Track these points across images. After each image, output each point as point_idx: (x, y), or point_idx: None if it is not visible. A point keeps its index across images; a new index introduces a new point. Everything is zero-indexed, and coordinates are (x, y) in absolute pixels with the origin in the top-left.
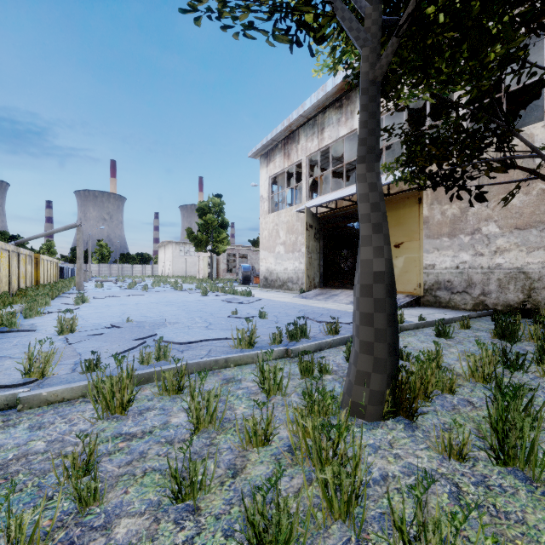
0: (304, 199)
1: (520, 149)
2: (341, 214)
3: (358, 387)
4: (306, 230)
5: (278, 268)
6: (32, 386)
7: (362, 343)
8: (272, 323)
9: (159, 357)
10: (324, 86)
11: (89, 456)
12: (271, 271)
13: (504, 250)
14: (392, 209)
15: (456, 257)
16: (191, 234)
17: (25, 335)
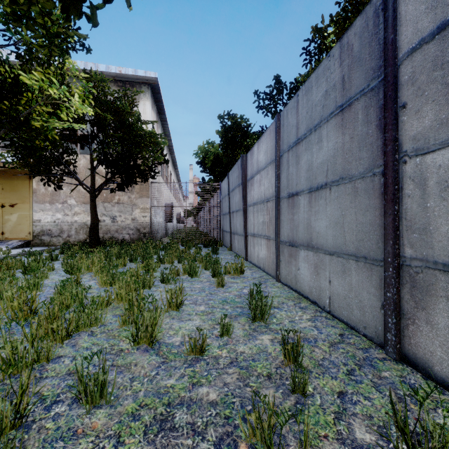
0: None
1: (85, 165)
2: None
3: None
4: None
5: None
6: None
7: None
8: None
9: None
10: None
11: None
12: None
13: (78, 213)
14: (8, 178)
15: (54, 216)
16: None
17: None
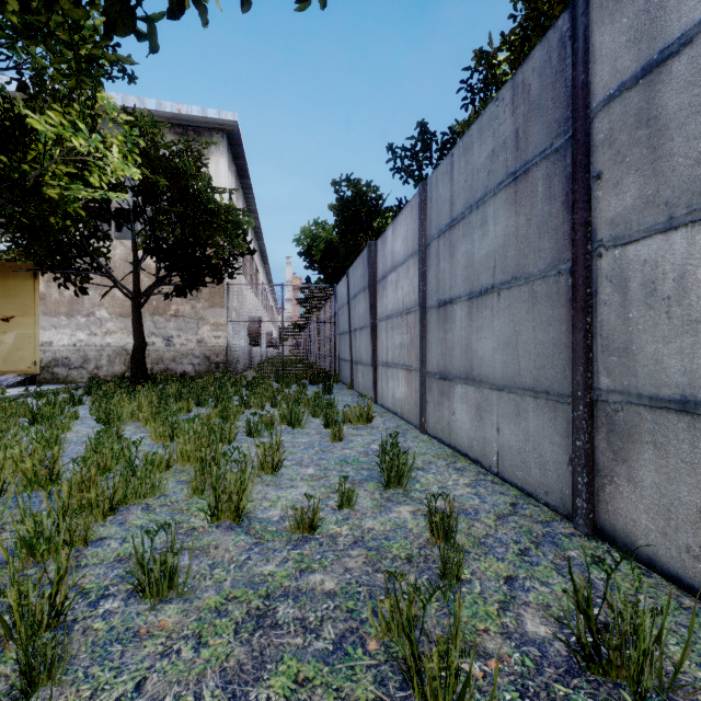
0: None
1: (124, 256)
2: None
3: None
4: None
5: None
6: None
7: None
8: None
9: None
10: None
11: None
12: None
13: (113, 332)
14: None
15: (74, 336)
16: None
17: None
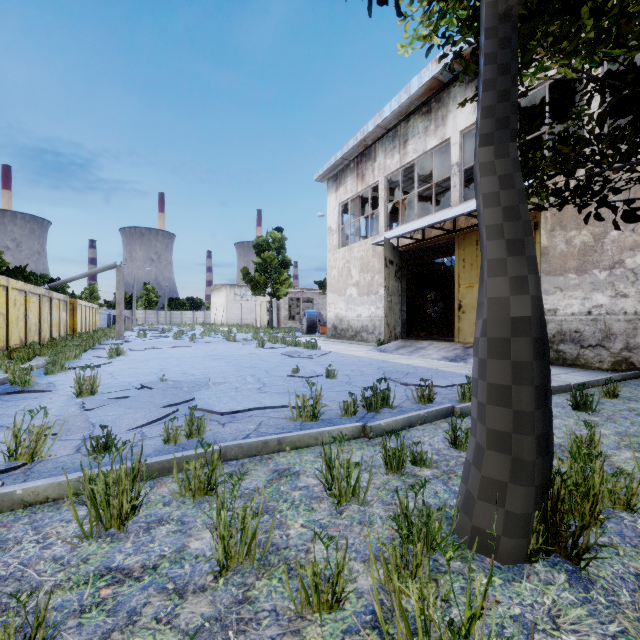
0: (382, 230)
1: None
2: (430, 246)
3: (483, 505)
4: (385, 267)
5: (349, 315)
6: (17, 473)
7: (490, 433)
8: (342, 384)
9: (191, 433)
10: (407, 87)
11: (36, 629)
12: (341, 318)
13: None
14: None
15: (587, 299)
16: (247, 275)
17: (38, 397)
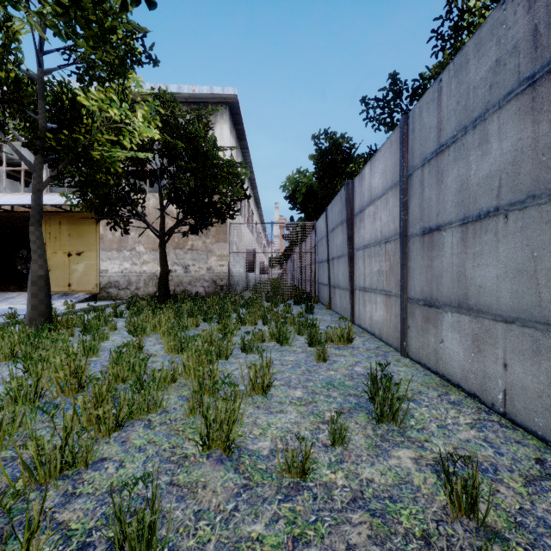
0: None
1: (155, 205)
2: (20, 217)
3: (30, 325)
4: None
5: None
6: None
7: (32, 306)
8: None
9: None
10: None
11: None
12: None
13: (147, 262)
14: (75, 223)
15: (121, 265)
16: None
17: None
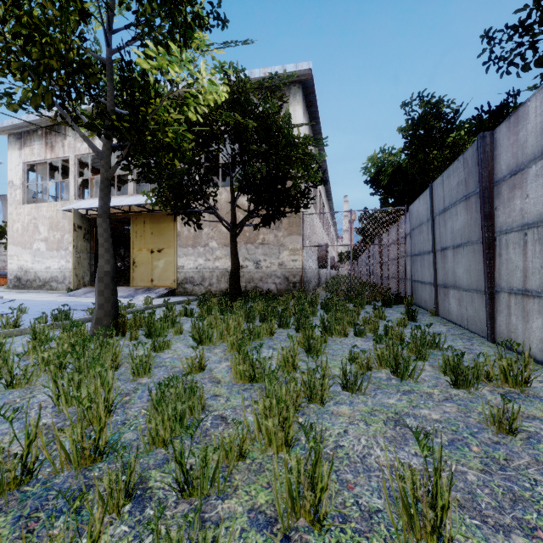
0: (72, 198)
1: (227, 199)
2: (114, 218)
3: (96, 326)
4: (74, 231)
5: (37, 267)
6: None
7: (99, 305)
8: (34, 315)
9: None
10: None
11: None
12: (26, 269)
13: (220, 258)
14: (156, 222)
15: (196, 261)
16: None
17: None
